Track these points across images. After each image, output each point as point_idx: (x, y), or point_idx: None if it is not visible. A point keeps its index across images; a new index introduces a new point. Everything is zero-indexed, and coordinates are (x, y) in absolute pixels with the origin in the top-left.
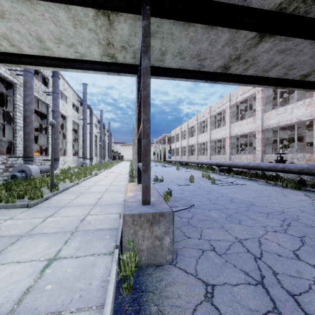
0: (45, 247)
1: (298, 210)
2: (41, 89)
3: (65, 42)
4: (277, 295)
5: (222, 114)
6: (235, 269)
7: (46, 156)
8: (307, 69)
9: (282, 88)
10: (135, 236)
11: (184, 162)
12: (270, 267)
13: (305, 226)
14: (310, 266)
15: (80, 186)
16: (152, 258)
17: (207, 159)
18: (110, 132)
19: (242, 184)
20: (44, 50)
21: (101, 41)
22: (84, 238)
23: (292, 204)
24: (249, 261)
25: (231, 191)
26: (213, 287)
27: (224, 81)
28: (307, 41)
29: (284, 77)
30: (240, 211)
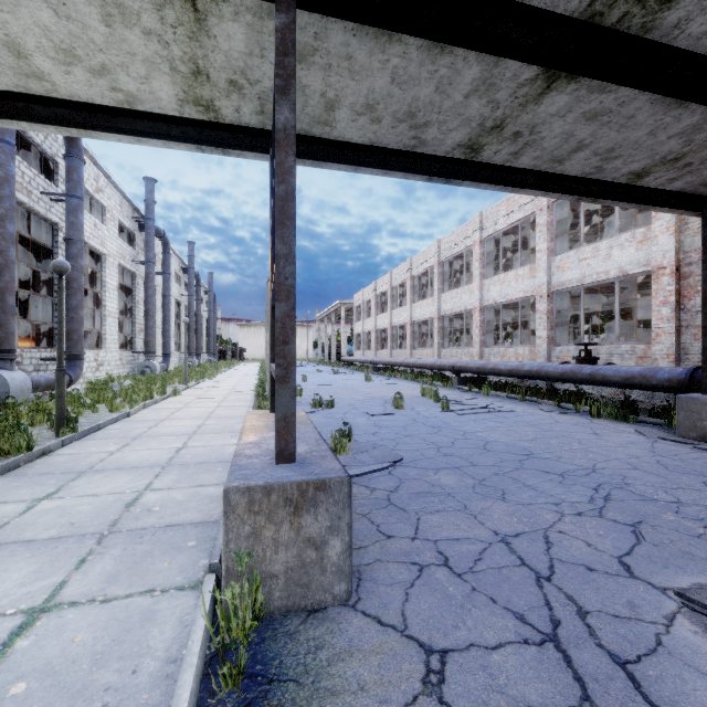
0: (23, 578)
1: (625, 466)
2: (37, 186)
3: (85, 61)
4: (590, 666)
5: (464, 258)
6: (494, 609)
7: (49, 349)
8: (642, 160)
9: (590, 201)
10: (256, 541)
11: (383, 364)
12: (572, 598)
13: (641, 499)
14: (655, 590)
15: (134, 420)
16: (299, 592)
17: (433, 356)
18: (212, 294)
19: (508, 411)
20: (30, 80)
21: (178, 65)
22: (130, 551)
23: (611, 453)
24: (526, 587)
25: (484, 426)
26: (445, 657)
27: (468, 180)
28: (645, 95)
29: (596, 176)
30: (505, 470)
